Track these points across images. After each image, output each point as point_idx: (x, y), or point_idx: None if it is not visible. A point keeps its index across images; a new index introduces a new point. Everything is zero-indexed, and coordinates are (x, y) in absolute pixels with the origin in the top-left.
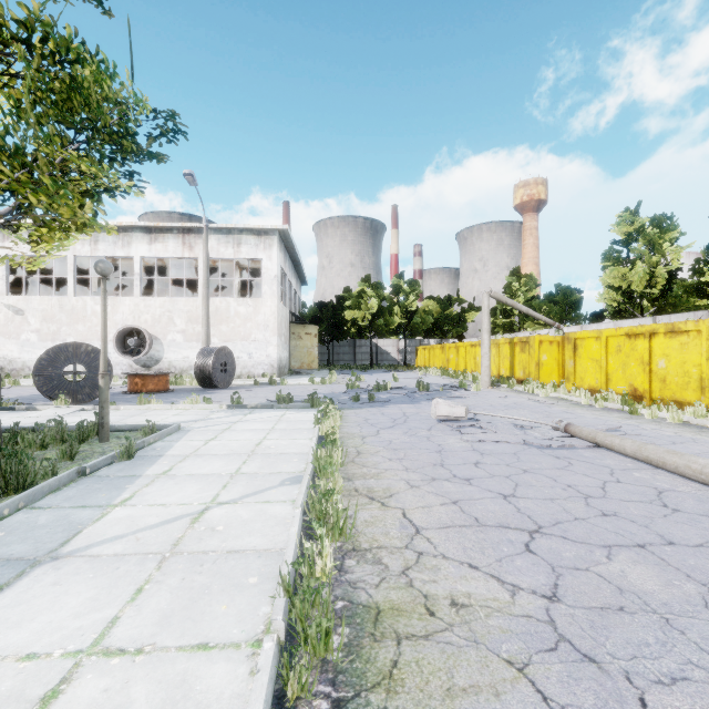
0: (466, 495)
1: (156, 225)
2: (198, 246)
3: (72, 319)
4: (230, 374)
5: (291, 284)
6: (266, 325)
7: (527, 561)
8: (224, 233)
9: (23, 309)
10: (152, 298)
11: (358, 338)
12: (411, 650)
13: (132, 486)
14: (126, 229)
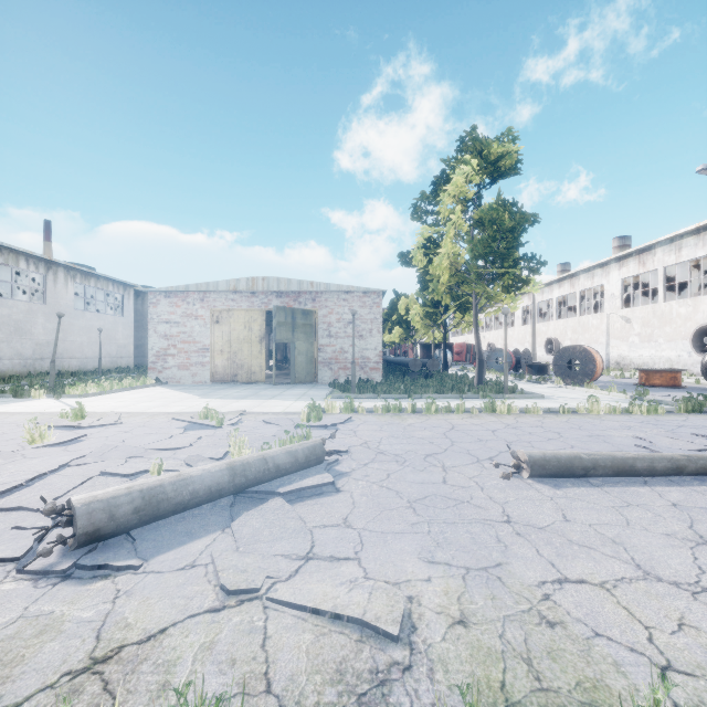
0: (486, 426)
1: None
2: None
3: (661, 323)
4: None
5: None
6: None
7: (427, 426)
8: None
9: (630, 318)
10: None
11: None
12: (388, 417)
13: (457, 401)
14: (706, 228)
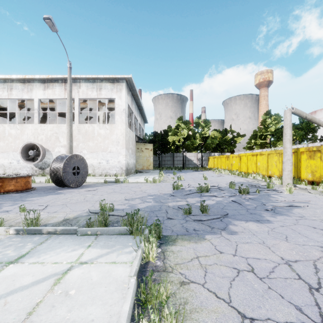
0: None
1: (47, 77)
2: (74, 91)
3: None
4: (83, 176)
5: (137, 119)
6: (117, 141)
7: None
8: (90, 82)
9: None
10: (45, 125)
11: (175, 152)
12: None
13: None
14: (29, 81)
